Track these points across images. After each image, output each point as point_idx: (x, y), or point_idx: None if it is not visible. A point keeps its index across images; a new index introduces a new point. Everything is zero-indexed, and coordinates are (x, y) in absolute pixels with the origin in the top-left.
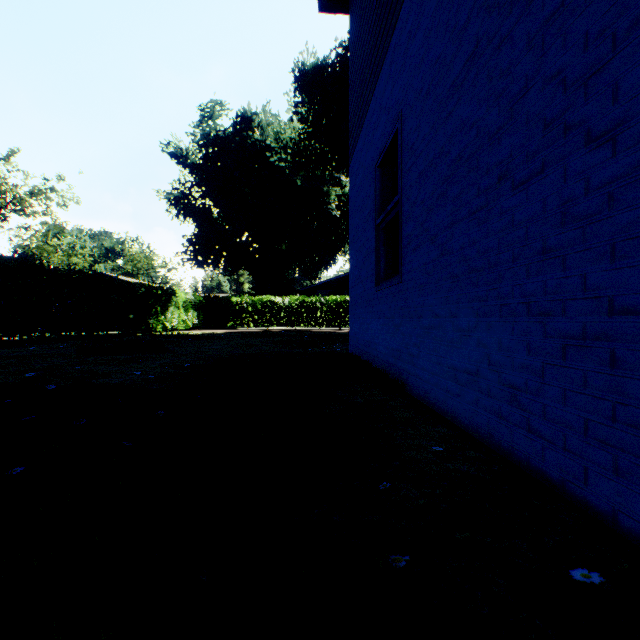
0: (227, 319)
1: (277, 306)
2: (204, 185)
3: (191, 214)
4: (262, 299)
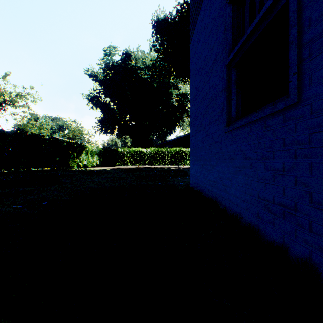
0: (116, 161)
1: (143, 154)
2: (106, 90)
3: (99, 106)
4: (135, 150)
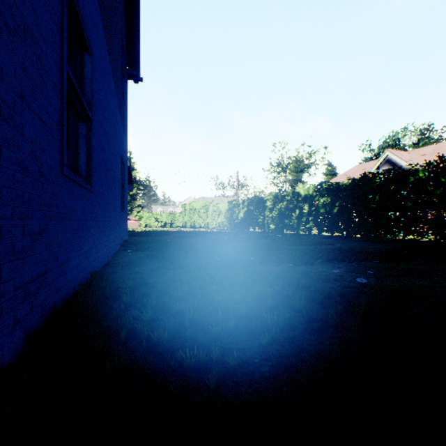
0: None
1: None
2: None
3: None
4: None
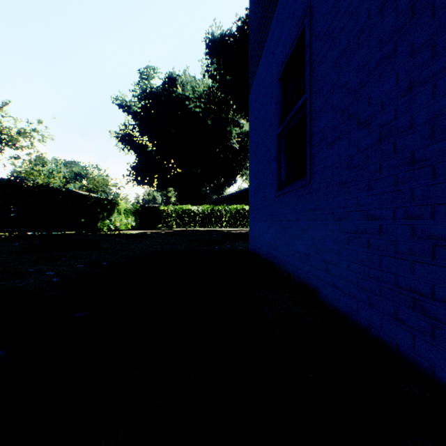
0: (157, 222)
1: (193, 213)
2: (142, 127)
3: (133, 148)
4: (182, 208)
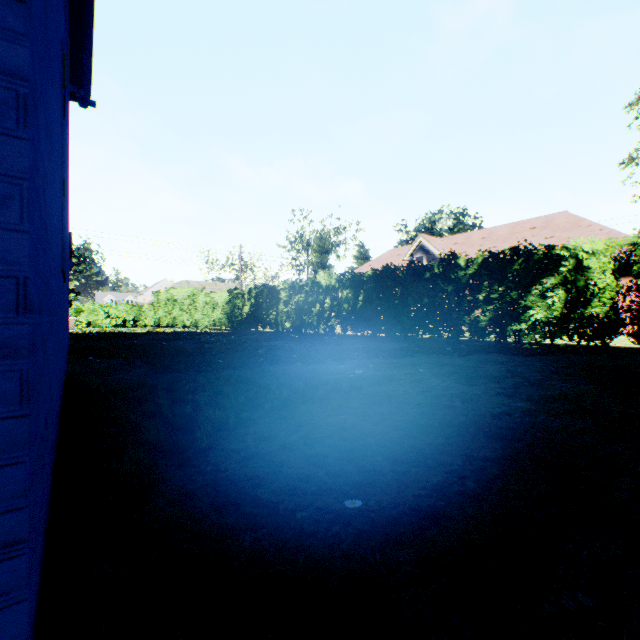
0: None
1: None
2: None
3: None
4: None
